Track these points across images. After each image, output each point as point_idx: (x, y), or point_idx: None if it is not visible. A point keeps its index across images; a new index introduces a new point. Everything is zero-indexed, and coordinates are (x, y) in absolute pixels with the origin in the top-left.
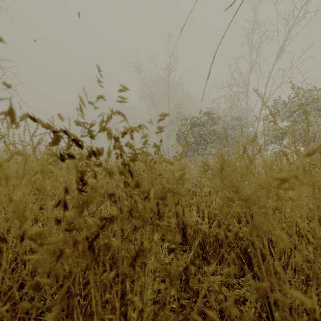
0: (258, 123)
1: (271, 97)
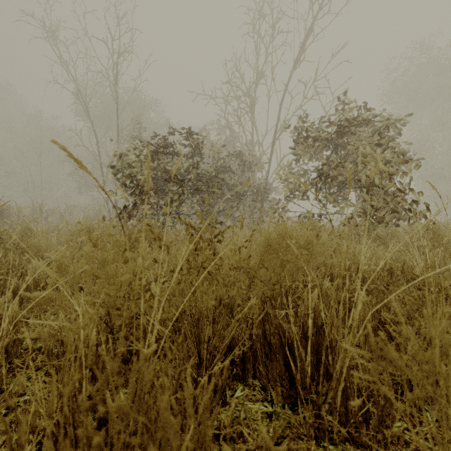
0: (269, 165)
1: (287, 123)
